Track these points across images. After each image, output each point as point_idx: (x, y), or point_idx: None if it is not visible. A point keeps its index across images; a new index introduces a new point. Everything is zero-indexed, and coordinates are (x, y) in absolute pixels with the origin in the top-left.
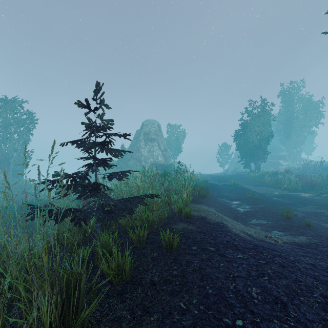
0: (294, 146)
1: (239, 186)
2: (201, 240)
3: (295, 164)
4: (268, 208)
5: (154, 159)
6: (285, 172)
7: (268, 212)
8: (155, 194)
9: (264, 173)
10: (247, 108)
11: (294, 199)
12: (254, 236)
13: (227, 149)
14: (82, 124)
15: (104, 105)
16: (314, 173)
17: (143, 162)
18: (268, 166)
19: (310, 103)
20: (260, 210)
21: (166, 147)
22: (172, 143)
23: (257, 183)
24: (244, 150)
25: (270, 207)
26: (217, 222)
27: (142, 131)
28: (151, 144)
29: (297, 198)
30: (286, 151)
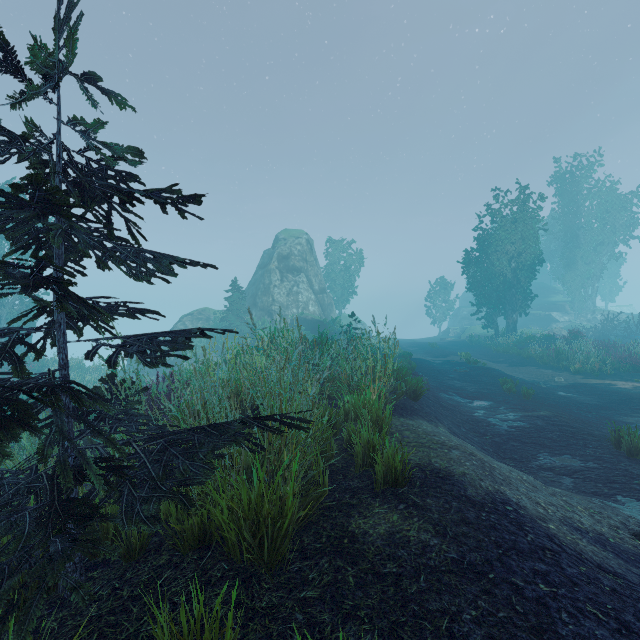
0: (582, 283)
1: (478, 366)
2: (488, 636)
3: (584, 320)
4: (563, 419)
5: (299, 309)
6: (571, 337)
7: (571, 431)
8: (288, 413)
9: (526, 338)
10: (490, 205)
11: (604, 394)
12: (607, 535)
13: (447, 290)
14: (20, 156)
15: (101, 90)
16: (626, 338)
17: (276, 316)
18: (529, 325)
19: (613, 197)
20: (547, 427)
21: (324, 286)
22: (337, 277)
23: (514, 358)
24: (484, 291)
25: (566, 417)
26: (488, 494)
27: (275, 252)
28: (293, 278)
29: (610, 391)
30: (564, 294)
